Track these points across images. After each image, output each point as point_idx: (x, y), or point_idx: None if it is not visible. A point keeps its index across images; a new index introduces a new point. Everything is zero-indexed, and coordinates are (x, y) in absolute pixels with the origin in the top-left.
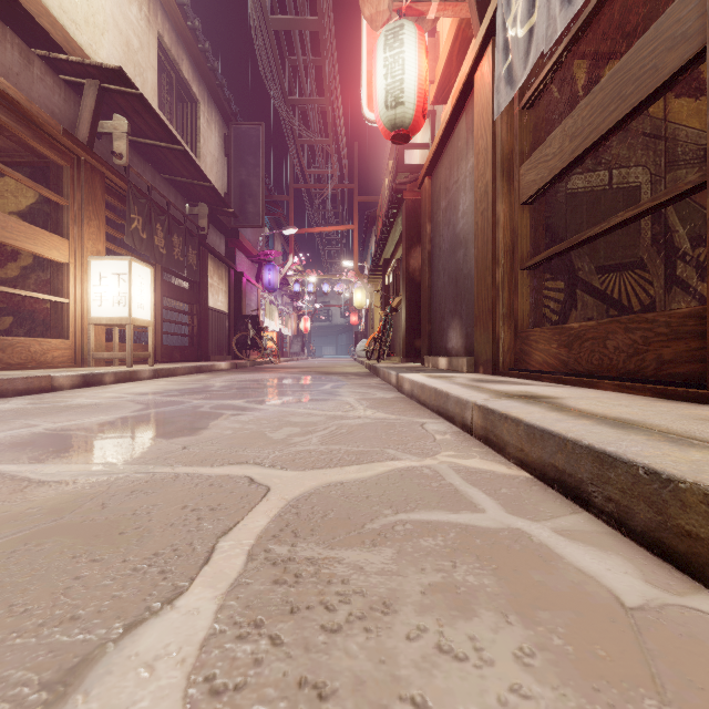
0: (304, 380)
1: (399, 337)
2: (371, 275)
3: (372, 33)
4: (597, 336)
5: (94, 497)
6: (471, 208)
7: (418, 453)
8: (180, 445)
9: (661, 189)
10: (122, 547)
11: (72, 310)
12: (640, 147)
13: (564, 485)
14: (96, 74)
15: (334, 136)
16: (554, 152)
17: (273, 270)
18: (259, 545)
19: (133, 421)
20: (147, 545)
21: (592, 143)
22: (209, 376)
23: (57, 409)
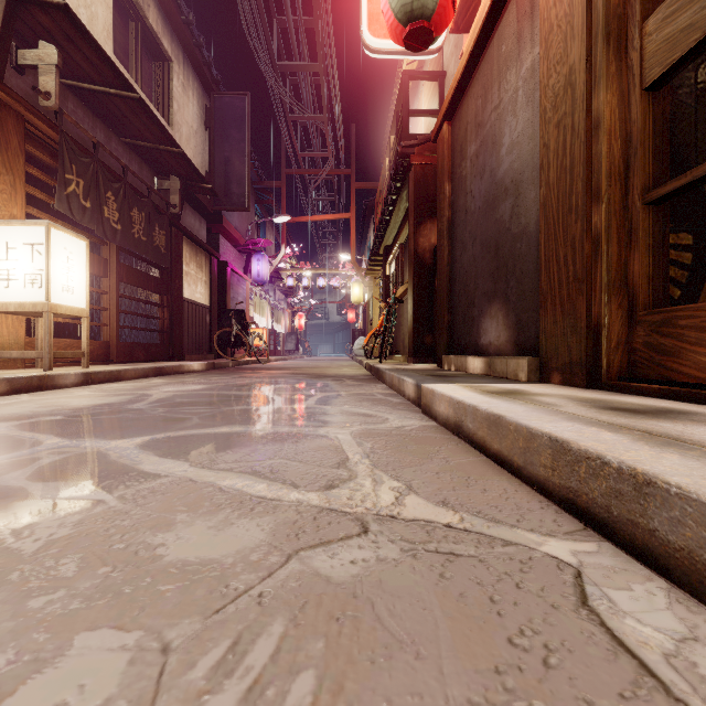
0: (283, 388)
1: (403, 333)
2: (370, 266)
3: None
4: None
5: None
6: (528, 132)
7: None
8: None
9: None
10: None
11: None
12: None
13: None
14: None
15: (329, 115)
16: None
17: (262, 261)
18: None
19: None
20: None
21: None
22: (166, 380)
23: None
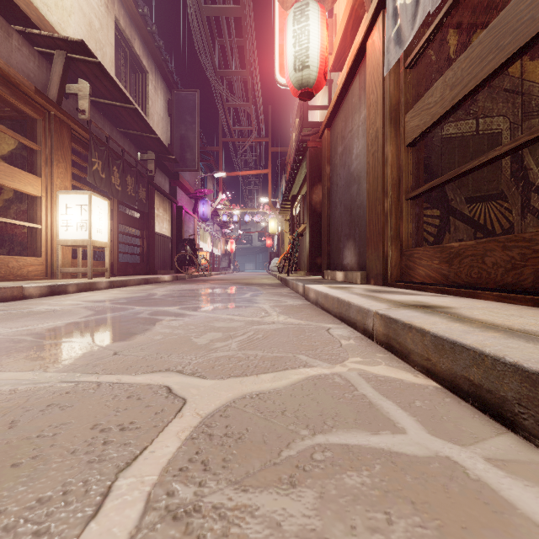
0: (229, 290)
1: (304, 256)
2: (282, 208)
3: (283, 15)
4: (476, 253)
5: (7, 413)
6: (363, 151)
7: (327, 359)
8: (111, 351)
9: (519, 135)
10: (5, 488)
11: (44, 234)
12: (502, 101)
13: (481, 400)
14: (63, 46)
15: (253, 101)
16: (436, 100)
17: (206, 204)
18: (162, 484)
19: (79, 326)
20: (35, 484)
21: (470, 90)
22: (154, 286)
23: (19, 315)
